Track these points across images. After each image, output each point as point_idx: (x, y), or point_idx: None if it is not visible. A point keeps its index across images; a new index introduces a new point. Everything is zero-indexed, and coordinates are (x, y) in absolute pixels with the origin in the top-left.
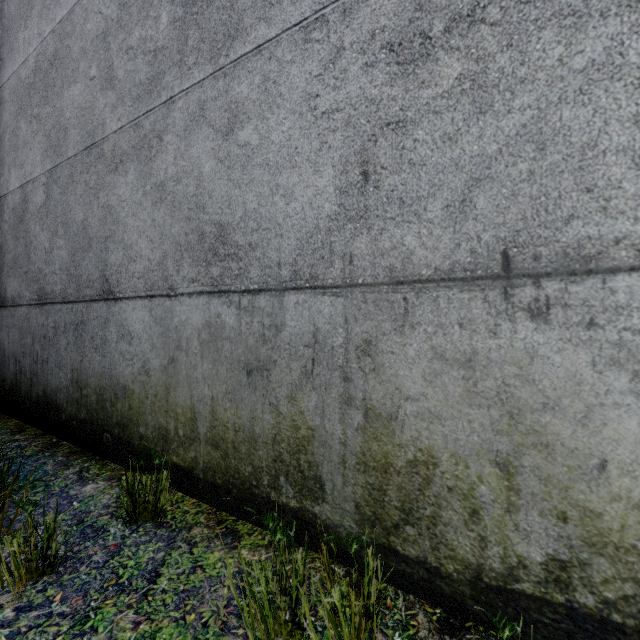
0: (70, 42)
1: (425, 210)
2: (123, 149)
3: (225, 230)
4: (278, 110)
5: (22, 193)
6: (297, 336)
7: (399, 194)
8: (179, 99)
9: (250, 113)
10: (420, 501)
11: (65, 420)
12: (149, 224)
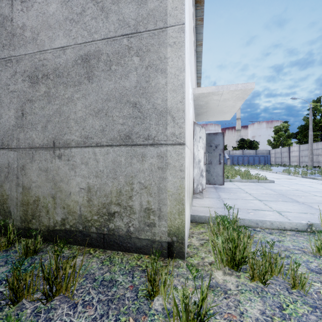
0: None
1: (37, 127)
2: None
3: None
4: None
5: None
6: (3, 164)
7: (31, 121)
8: None
9: None
10: (36, 211)
11: None
12: None
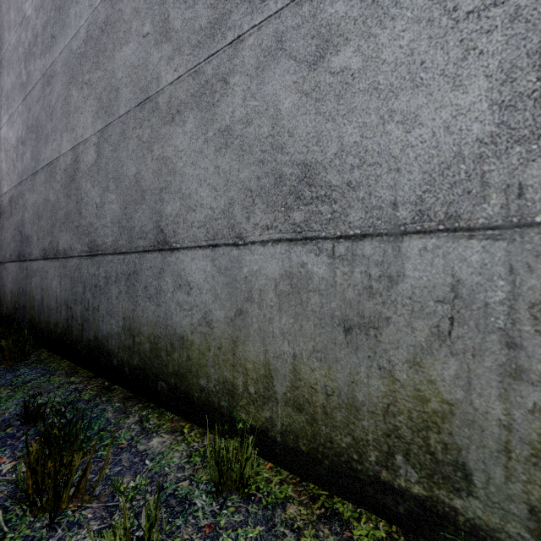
0: (122, 5)
1: None
2: (180, 99)
3: (312, 170)
4: (392, 22)
5: (73, 154)
6: (424, 289)
7: None
8: (249, 36)
9: (349, 33)
10: None
11: (116, 365)
12: (211, 171)
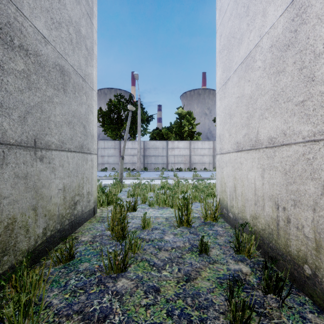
0: None
1: (12, 114)
2: None
3: None
4: None
5: None
6: None
7: (1, 101)
8: None
9: None
10: (10, 241)
11: None
12: None
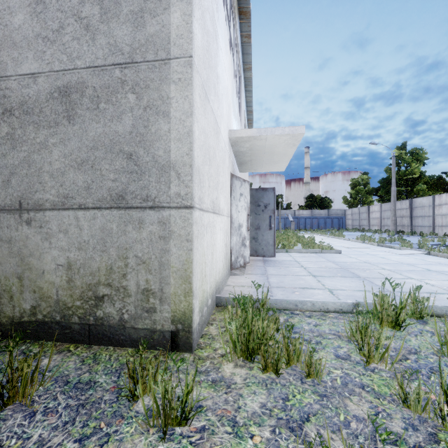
0: None
1: None
2: None
3: None
4: None
5: None
6: None
7: None
8: None
9: None
10: None
11: None
12: None
